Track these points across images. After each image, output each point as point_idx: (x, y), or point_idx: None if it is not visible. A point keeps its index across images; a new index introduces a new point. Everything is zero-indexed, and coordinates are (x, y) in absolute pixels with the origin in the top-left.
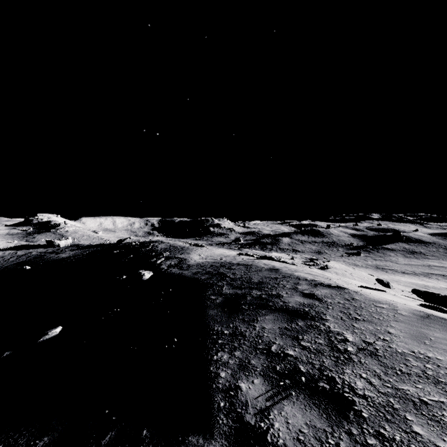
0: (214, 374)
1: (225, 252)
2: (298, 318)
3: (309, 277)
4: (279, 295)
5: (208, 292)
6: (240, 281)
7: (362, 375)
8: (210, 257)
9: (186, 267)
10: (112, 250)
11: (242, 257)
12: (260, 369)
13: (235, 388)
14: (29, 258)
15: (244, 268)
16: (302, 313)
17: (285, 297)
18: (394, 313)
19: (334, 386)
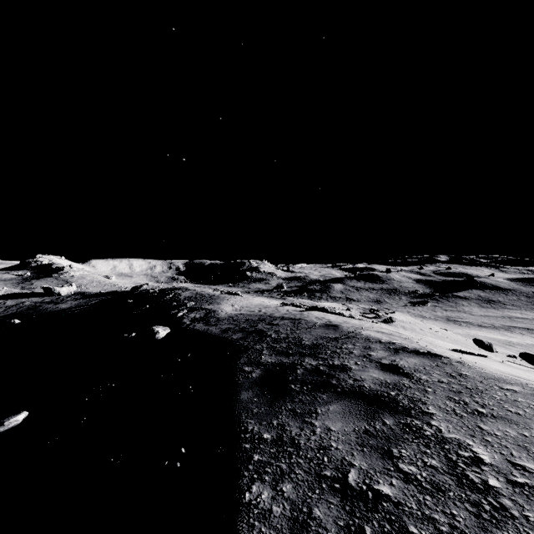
0: None
1: (265, 302)
2: (383, 410)
3: (383, 338)
4: (345, 367)
5: (241, 361)
6: (286, 342)
7: None
8: (246, 308)
9: (214, 321)
10: (125, 299)
11: (286, 308)
12: None
13: None
14: (21, 309)
15: (290, 324)
16: (387, 401)
17: (354, 370)
18: None
19: None
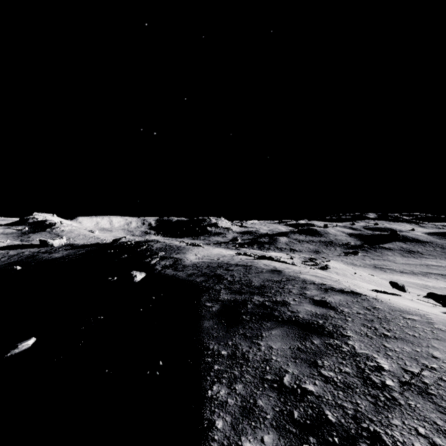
0: (207, 423)
1: (222, 252)
2: (312, 333)
3: (316, 280)
4: (285, 303)
5: (203, 298)
6: (239, 284)
7: (418, 430)
8: (207, 257)
9: (181, 267)
10: (107, 250)
11: (240, 257)
12: (272, 417)
13: None
14: (21, 258)
15: (243, 269)
16: (316, 327)
17: (292, 305)
18: (431, 328)
19: None
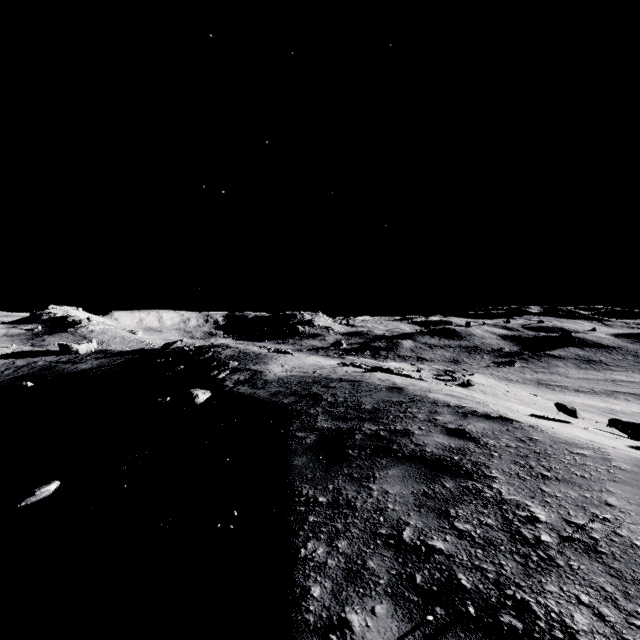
0: (299, 590)
1: (320, 361)
2: (444, 474)
3: (452, 402)
4: (408, 432)
5: (293, 426)
6: (344, 407)
7: (580, 598)
8: (298, 369)
9: (261, 384)
10: (155, 358)
11: (345, 369)
12: (386, 582)
13: (340, 626)
14: (33, 370)
15: (349, 386)
16: (449, 466)
17: (417, 435)
18: (607, 467)
19: (533, 624)
